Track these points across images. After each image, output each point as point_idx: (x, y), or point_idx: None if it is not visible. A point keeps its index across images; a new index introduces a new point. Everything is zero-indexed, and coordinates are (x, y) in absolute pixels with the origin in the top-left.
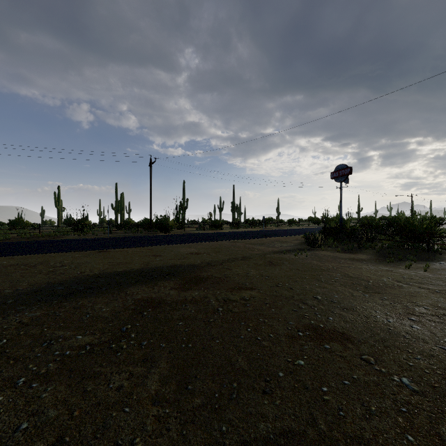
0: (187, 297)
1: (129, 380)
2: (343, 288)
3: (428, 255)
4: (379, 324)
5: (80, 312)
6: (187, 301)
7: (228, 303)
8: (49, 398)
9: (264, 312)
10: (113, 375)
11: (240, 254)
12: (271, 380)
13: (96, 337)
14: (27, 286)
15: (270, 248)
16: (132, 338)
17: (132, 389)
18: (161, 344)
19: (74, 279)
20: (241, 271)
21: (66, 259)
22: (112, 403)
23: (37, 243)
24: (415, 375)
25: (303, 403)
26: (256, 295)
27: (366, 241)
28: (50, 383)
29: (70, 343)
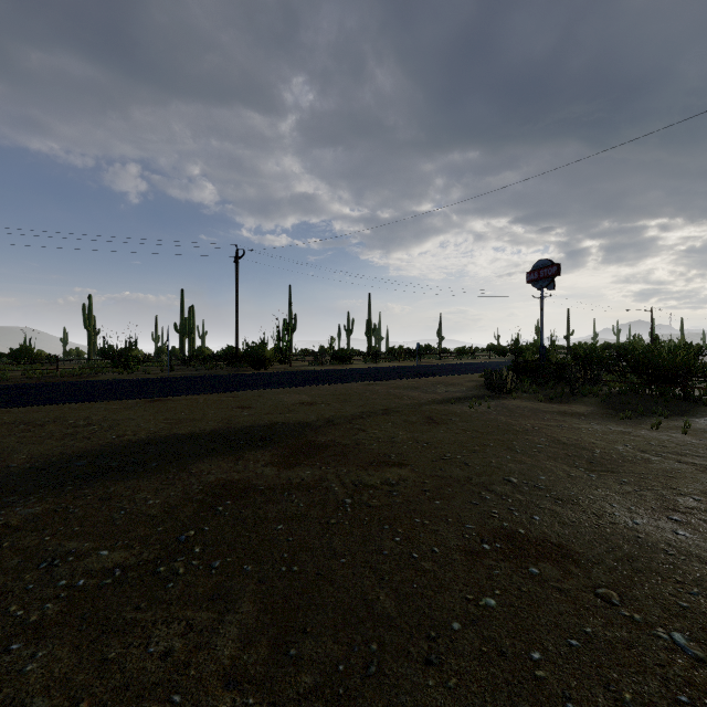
0: (293, 480)
1: (184, 637)
2: (553, 464)
3: (686, 406)
4: (620, 528)
5: (110, 507)
6: (293, 486)
7: (361, 490)
8: (38, 673)
9: (422, 506)
10: (156, 626)
11: (380, 405)
12: (439, 638)
13: (133, 553)
14: (26, 459)
15: (429, 395)
16: (196, 554)
17: (189, 656)
18: (245, 566)
19: (105, 447)
20: (382, 434)
21: (96, 414)
22: (151, 685)
23: (52, 387)
24: (695, 626)
25: (499, 685)
26: (408, 477)
27: (583, 383)
28: (43, 643)
29: (86, 565)
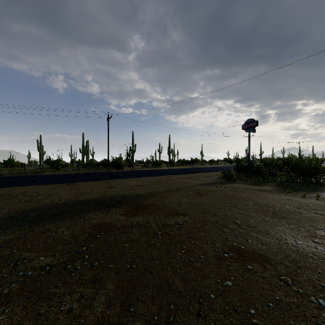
0: (133, 222)
1: (78, 301)
2: (256, 214)
3: (317, 187)
4: (289, 246)
5: (45, 235)
6: (133, 225)
7: (165, 227)
8: (5, 321)
9: (195, 235)
10: (65, 296)
11: (174, 186)
12: (204, 302)
13: (56, 258)
14: (7, 212)
15: (197, 181)
16: (86, 259)
17: (81, 312)
18: (109, 265)
19: (45, 206)
20: (175, 200)
21: (41, 190)
22: None
23: (22, 178)
24: None
25: None
26: (188, 220)
27: (269, 176)
28: (9, 304)
29: (32, 264)
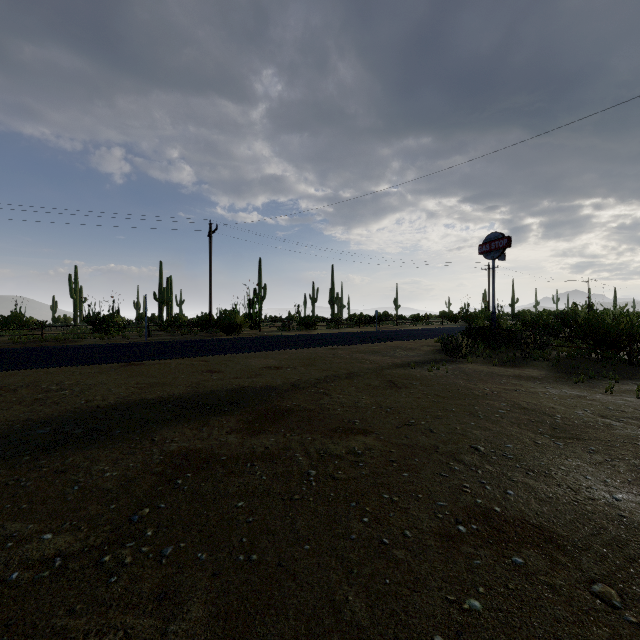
0: (256, 449)
1: None
2: (518, 430)
3: (633, 370)
4: (600, 505)
5: (64, 480)
6: (256, 456)
7: (326, 461)
8: None
9: (390, 479)
10: (88, 639)
11: (343, 369)
12: None
13: (79, 537)
14: None
15: (389, 359)
16: (147, 538)
17: None
18: (199, 554)
19: (71, 413)
20: (346, 398)
21: (69, 378)
22: None
23: (34, 351)
24: None
25: None
26: (373, 445)
27: (533, 348)
28: None
29: (24, 553)
